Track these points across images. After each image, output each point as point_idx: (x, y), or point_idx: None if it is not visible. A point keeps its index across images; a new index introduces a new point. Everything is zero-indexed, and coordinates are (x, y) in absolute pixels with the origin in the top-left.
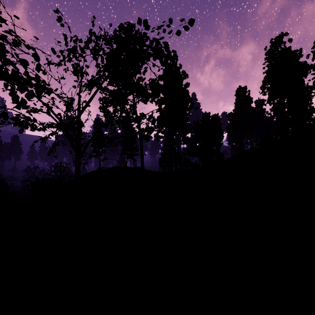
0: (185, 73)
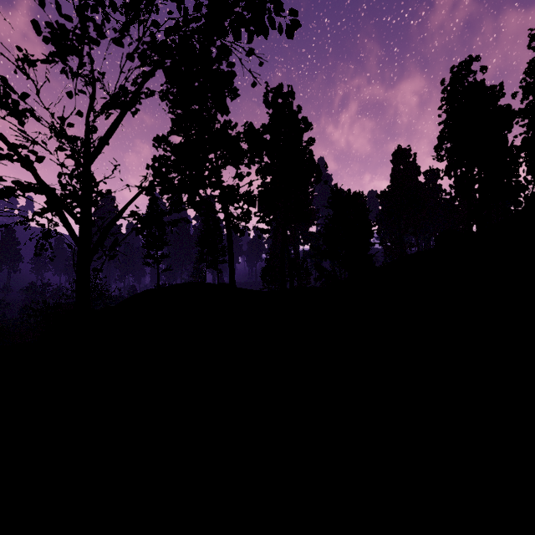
0: (307, 121)
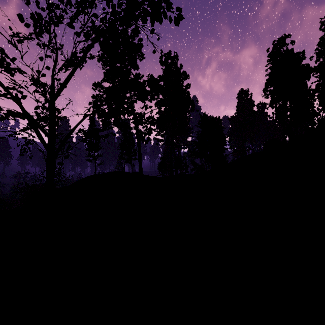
0: (186, 74)
